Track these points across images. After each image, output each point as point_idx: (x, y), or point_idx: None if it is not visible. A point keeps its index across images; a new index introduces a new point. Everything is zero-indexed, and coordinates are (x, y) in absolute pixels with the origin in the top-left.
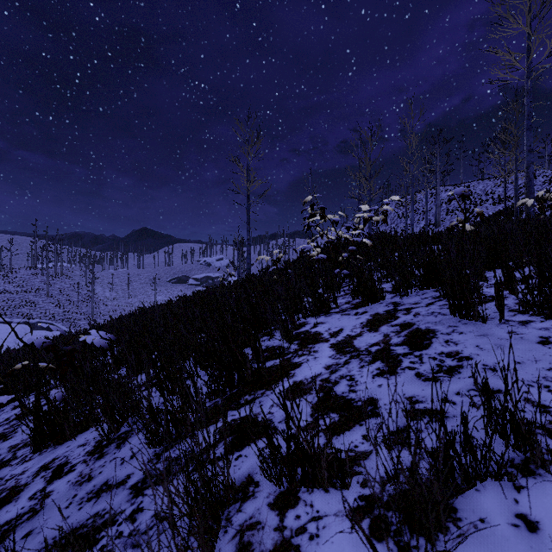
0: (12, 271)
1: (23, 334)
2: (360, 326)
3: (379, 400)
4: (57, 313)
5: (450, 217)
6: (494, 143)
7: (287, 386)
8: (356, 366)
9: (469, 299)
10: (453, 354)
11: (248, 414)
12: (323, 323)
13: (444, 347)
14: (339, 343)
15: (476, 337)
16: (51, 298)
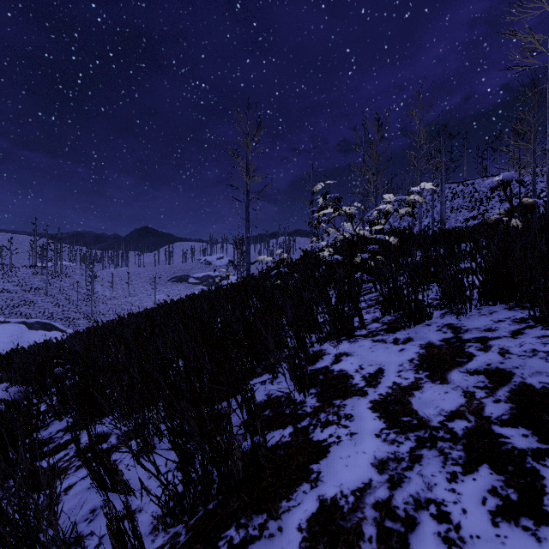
0: (12, 270)
1: (20, 334)
2: (410, 367)
3: None
4: (56, 312)
5: (455, 215)
6: (499, 140)
7: (309, 513)
8: (439, 471)
9: None
10: None
11: None
12: (348, 355)
13: None
14: (385, 402)
15: None
16: (50, 297)
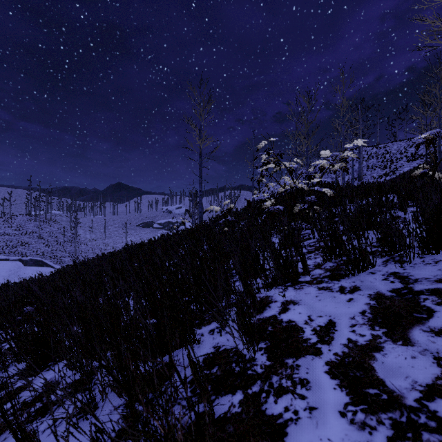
0: (11, 217)
1: (17, 269)
2: (363, 320)
3: None
4: (46, 251)
5: (370, 172)
6: (405, 111)
7: None
8: None
9: None
10: None
11: None
12: (295, 304)
13: None
14: (343, 364)
15: None
16: (42, 239)
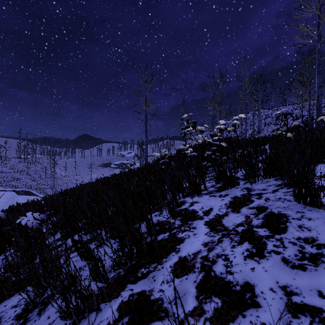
0: (6, 159)
1: (12, 197)
2: (225, 207)
3: (255, 286)
4: (33, 185)
5: (267, 128)
6: (292, 84)
7: (174, 262)
8: (228, 245)
9: (313, 192)
10: (309, 240)
11: (143, 290)
12: (197, 203)
13: (299, 232)
14: (211, 221)
15: (324, 224)
16: (29, 176)
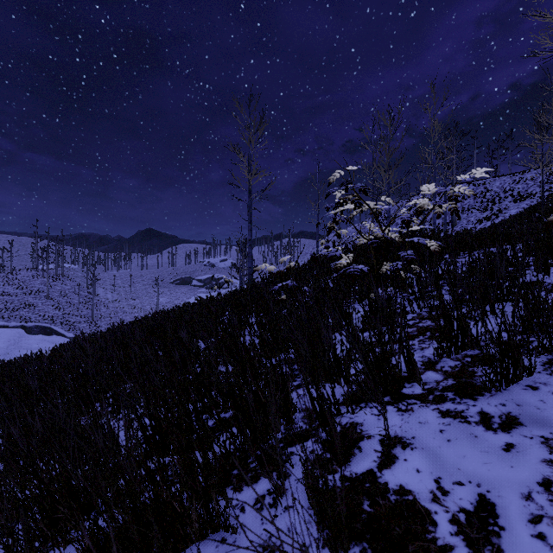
0: (12, 272)
1: (17, 339)
2: None
3: None
4: (56, 316)
5: (466, 216)
6: (510, 138)
7: None
8: None
9: None
10: None
11: None
12: (405, 446)
13: None
14: None
15: None
16: (51, 301)
